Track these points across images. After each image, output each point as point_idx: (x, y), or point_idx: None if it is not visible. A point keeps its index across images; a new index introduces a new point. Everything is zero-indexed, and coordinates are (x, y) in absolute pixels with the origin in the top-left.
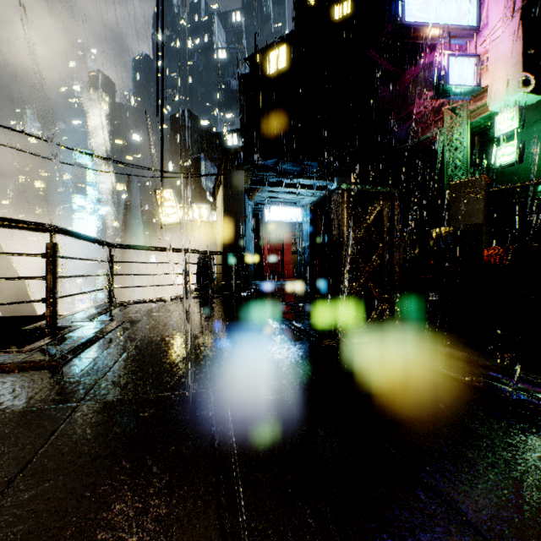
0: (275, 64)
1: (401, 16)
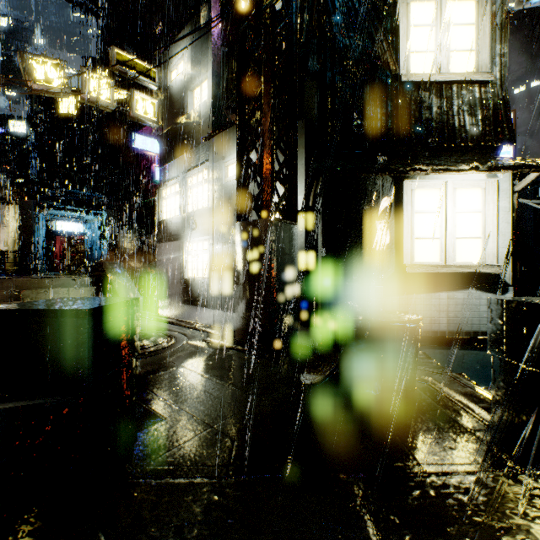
0: (65, 107)
1: (131, 144)
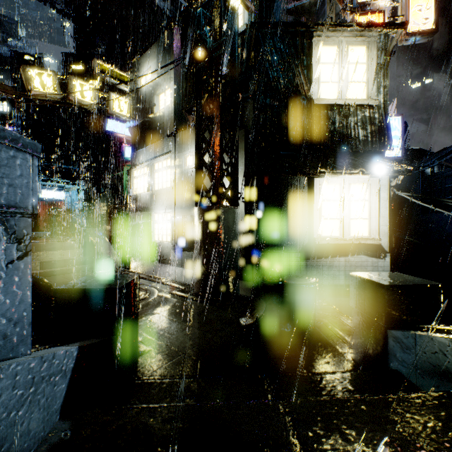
0: None
1: (105, 127)
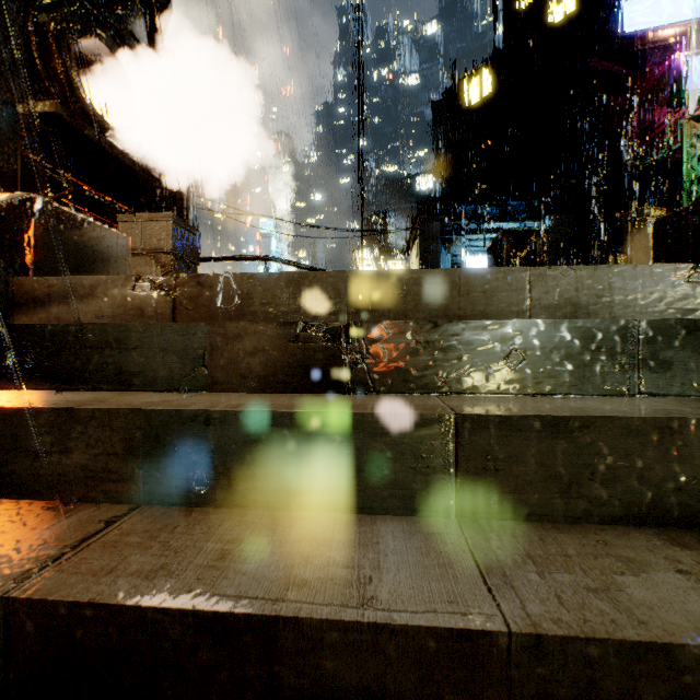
0: (477, 92)
1: (618, 29)
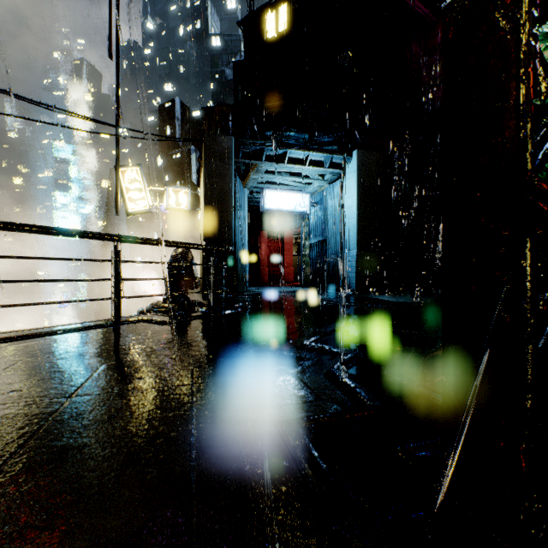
0: (273, 27)
1: None
